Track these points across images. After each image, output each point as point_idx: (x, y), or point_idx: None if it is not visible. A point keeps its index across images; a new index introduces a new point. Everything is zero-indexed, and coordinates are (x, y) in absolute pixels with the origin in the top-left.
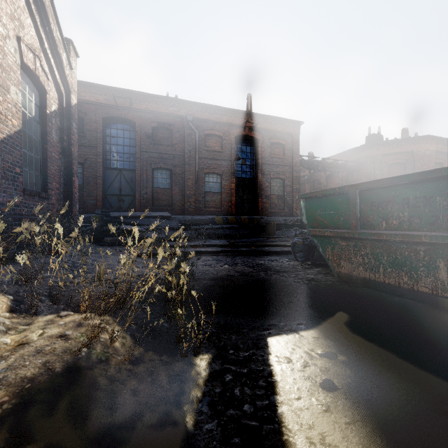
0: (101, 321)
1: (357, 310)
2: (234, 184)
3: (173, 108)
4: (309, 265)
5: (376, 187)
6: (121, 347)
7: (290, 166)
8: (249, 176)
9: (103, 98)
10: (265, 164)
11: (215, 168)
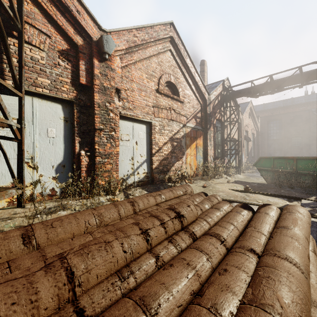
0: None
1: None
2: None
3: (303, 107)
4: None
5: None
6: None
7: None
8: None
9: (267, 114)
10: None
11: None
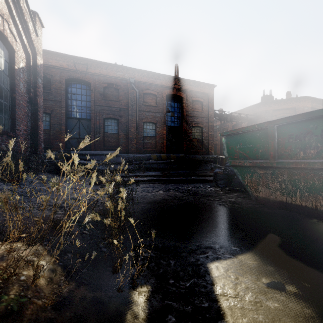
0: (30, 252)
1: (285, 232)
2: (166, 130)
3: (120, 73)
4: (228, 190)
5: (294, 121)
6: (47, 285)
7: (207, 117)
8: (176, 124)
9: (66, 64)
10: (188, 116)
11: (151, 118)
